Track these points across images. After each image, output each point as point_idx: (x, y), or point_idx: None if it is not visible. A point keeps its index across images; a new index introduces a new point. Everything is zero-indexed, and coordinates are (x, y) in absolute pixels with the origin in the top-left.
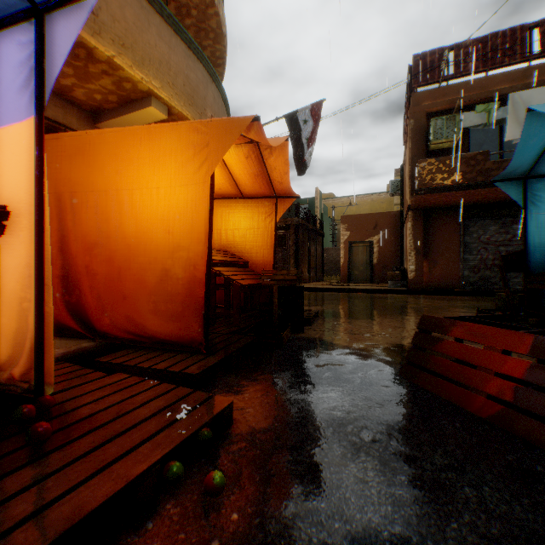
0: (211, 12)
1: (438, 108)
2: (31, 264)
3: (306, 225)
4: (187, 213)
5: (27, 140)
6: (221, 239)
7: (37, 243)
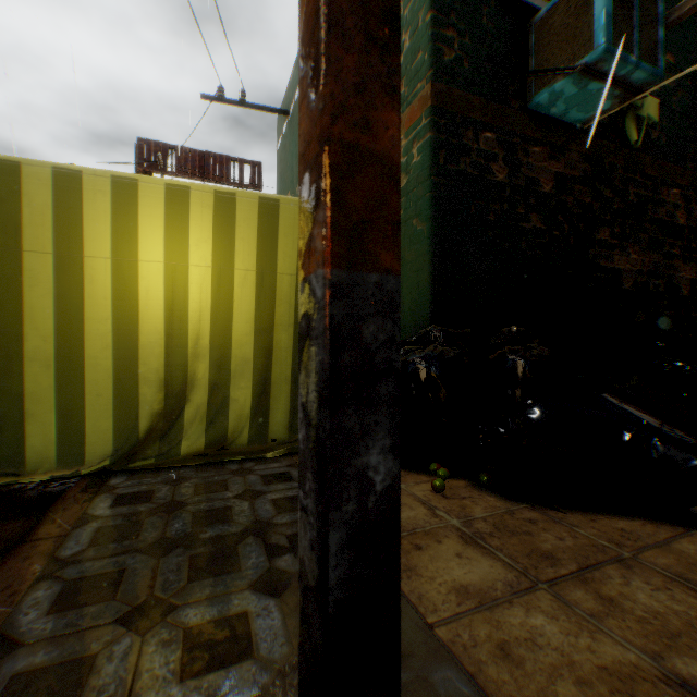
0: None
1: None
2: None
3: None
4: None
5: None
6: None
7: None
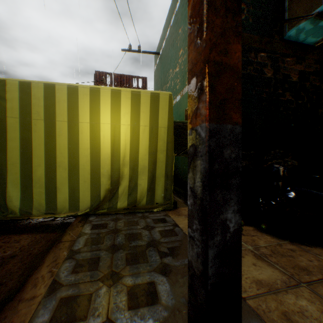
0: None
1: None
2: None
3: None
4: None
5: None
6: None
7: None
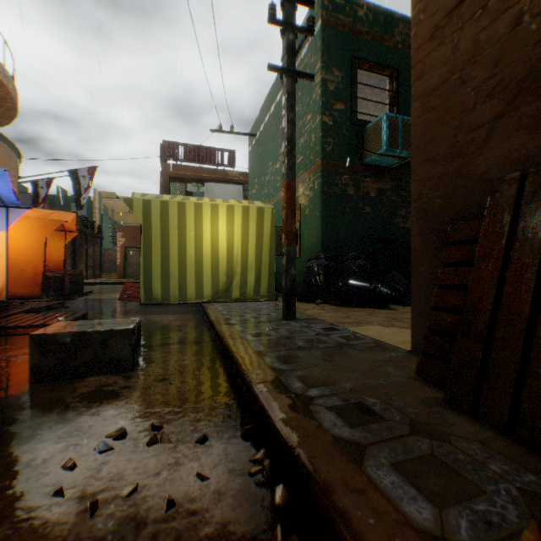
0: (11, 101)
1: (176, 176)
2: (1, 269)
3: (85, 230)
4: (35, 249)
5: (1, 237)
6: None
7: (9, 264)
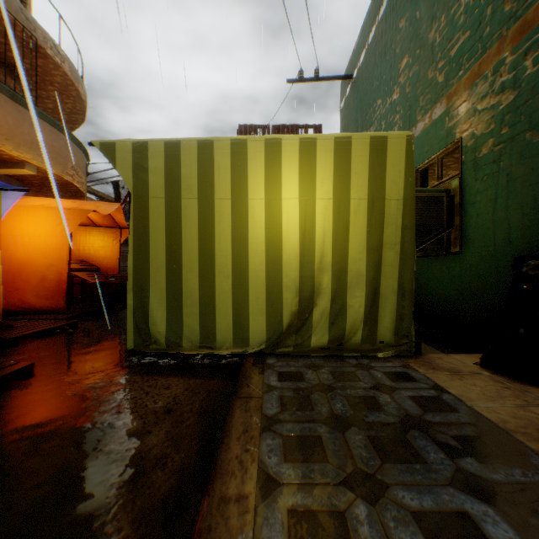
0: (73, 88)
1: None
2: None
3: None
4: (58, 249)
5: None
6: (81, 252)
7: None
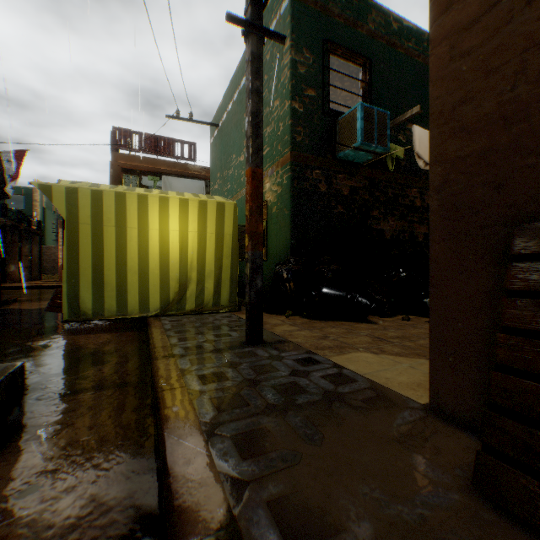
0: None
1: (129, 167)
2: None
3: (19, 225)
4: None
5: None
6: None
7: None
